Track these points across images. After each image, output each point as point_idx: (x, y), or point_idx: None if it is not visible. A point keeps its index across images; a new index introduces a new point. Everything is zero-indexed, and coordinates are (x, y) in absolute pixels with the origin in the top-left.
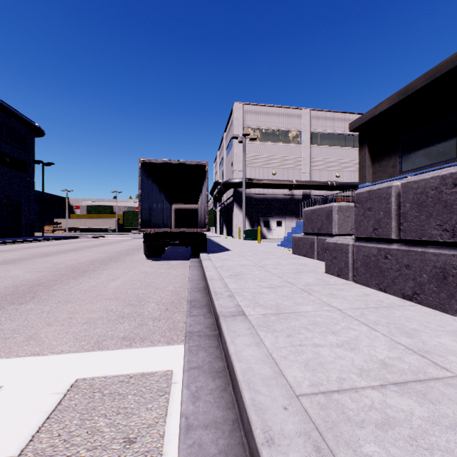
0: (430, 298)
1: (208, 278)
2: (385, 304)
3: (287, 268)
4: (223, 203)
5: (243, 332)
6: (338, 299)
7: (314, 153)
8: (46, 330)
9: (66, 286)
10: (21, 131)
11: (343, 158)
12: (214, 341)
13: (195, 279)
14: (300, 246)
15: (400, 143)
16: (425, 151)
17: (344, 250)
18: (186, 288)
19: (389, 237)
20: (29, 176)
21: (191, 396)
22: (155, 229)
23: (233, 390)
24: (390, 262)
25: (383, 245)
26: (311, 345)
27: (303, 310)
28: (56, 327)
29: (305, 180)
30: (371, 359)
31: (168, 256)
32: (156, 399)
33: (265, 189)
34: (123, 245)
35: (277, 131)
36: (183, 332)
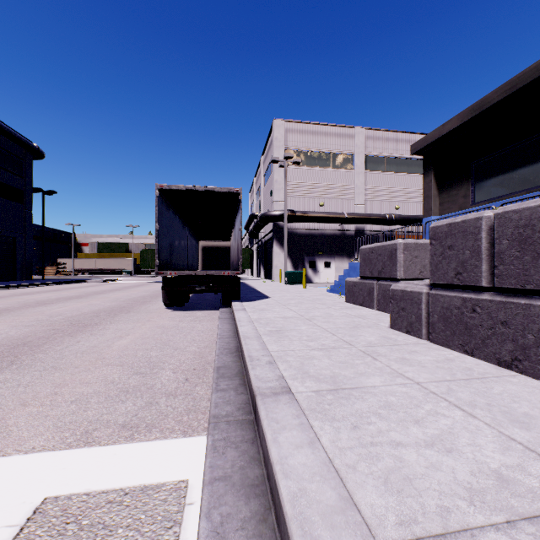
0: (537, 366)
1: (241, 336)
2: (476, 374)
3: (341, 321)
4: (261, 240)
5: (289, 422)
6: (413, 367)
7: (369, 180)
8: (18, 413)
9: (58, 346)
10: (16, 152)
11: (404, 186)
12: (249, 432)
13: (225, 336)
14: (355, 293)
15: (472, 168)
16: (503, 177)
17: (415, 299)
18: (214, 348)
19: (478, 284)
20: (26, 206)
21: (212, 534)
22: (176, 272)
23: (277, 522)
24: (479, 317)
25: (470, 294)
26: (389, 445)
27: (369, 384)
28: (33, 408)
29: (358, 212)
30: (481, 469)
31: (192, 305)
32: (159, 536)
33: (311, 223)
34: (139, 290)
35: (325, 154)
36: (206, 415)
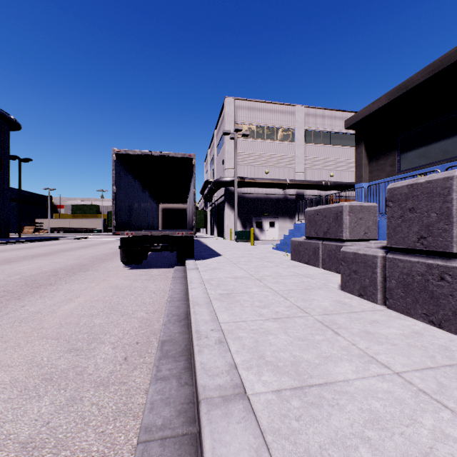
0: None
1: (190, 302)
2: None
3: (291, 281)
4: (214, 203)
5: None
6: (382, 345)
7: (308, 151)
8: None
9: None
10: None
11: (337, 157)
12: None
13: (175, 299)
14: (301, 252)
15: (398, 140)
16: (426, 148)
17: (369, 263)
18: (162, 313)
19: (448, 250)
20: (3, 172)
21: None
22: (132, 232)
23: None
24: (449, 286)
25: (436, 260)
26: None
27: (339, 375)
28: None
29: (298, 179)
30: None
31: (150, 263)
32: None
33: (258, 188)
34: (104, 248)
35: (270, 128)
36: (138, 421)
